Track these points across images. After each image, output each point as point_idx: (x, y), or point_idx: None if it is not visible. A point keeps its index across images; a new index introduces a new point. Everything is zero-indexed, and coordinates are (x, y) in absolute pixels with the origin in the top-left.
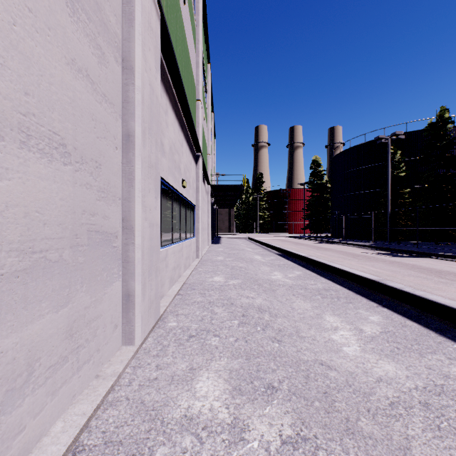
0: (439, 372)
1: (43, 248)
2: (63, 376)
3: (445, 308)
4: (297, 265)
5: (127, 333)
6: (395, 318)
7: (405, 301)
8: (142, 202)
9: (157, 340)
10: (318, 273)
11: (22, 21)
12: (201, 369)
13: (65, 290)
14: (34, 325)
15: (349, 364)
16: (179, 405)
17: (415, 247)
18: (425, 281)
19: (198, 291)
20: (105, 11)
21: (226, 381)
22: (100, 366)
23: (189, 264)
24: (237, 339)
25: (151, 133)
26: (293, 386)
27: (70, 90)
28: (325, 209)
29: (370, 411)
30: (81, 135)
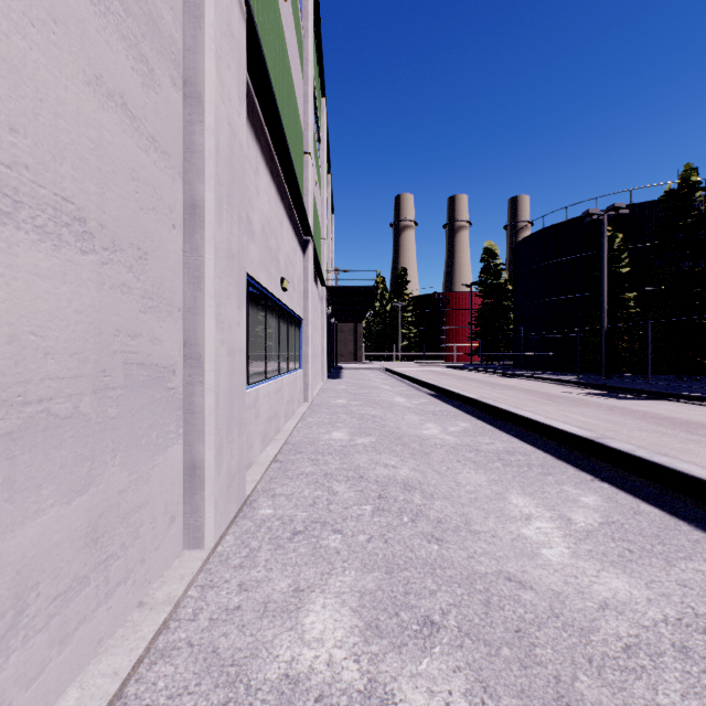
0: (701, 592)
1: (44, 395)
2: (81, 610)
3: (704, 484)
4: (462, 412)
5: (191, 528)
6: (623, 499)
7: (638, 471)
8: (217, 315)
9: (241, 539)
10: (496, 426)
11: (4, 5)
12: (312, 590)
13: (85, 464)
14: (27, 528)
15: (553, 578)
16: (276, 656)
17: (645, 384)
18: (665, 438)
19: (307, 456)
20: (154, 1)
21: (355, 612)
22: (146, 587)
23: (293, 412)
24: (371, 537)
25: (231, 203)
26: (466, 620)
27: (94, 128)
28: (505, 323)
29: (592, 662)
30: (113, 204)
